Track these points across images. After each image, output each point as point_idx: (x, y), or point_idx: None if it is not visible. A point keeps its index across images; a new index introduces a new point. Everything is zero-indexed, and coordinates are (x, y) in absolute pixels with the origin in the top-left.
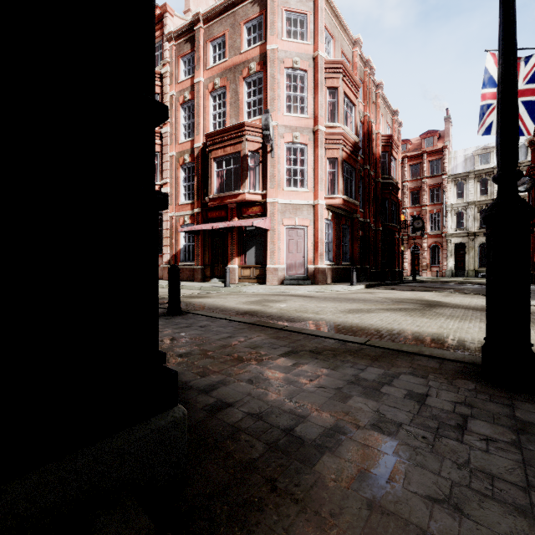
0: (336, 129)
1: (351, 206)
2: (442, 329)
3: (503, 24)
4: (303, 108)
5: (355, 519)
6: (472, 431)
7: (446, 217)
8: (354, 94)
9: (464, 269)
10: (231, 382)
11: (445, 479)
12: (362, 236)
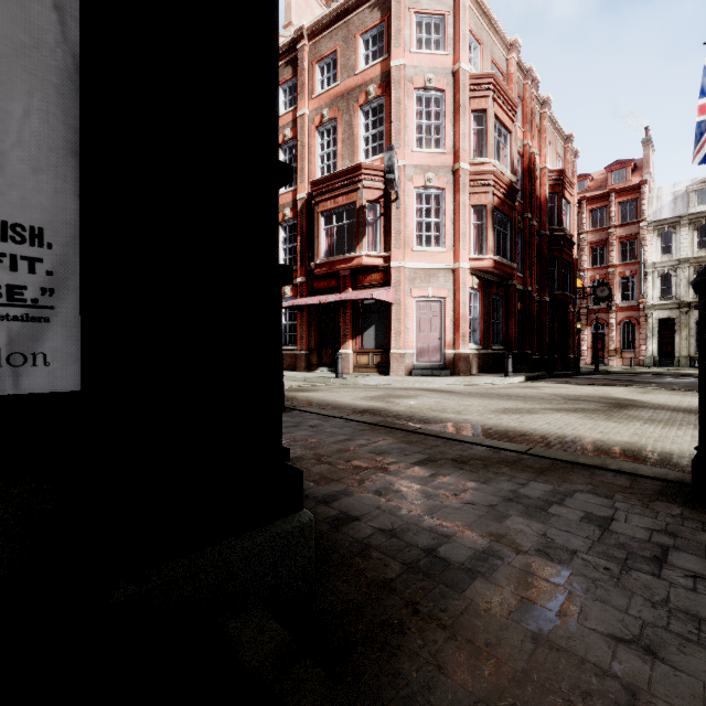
0: (484, 167)
1: (505, 270)
2: (637, 437)
3: None
4: (439, 140)
5: (517, 651)
6: (674, 565)
7: (645, 282)
8: (510, 117)
9: (672, 355)
10: (355, 493)
11: (633, 617)
12: (520, 311)
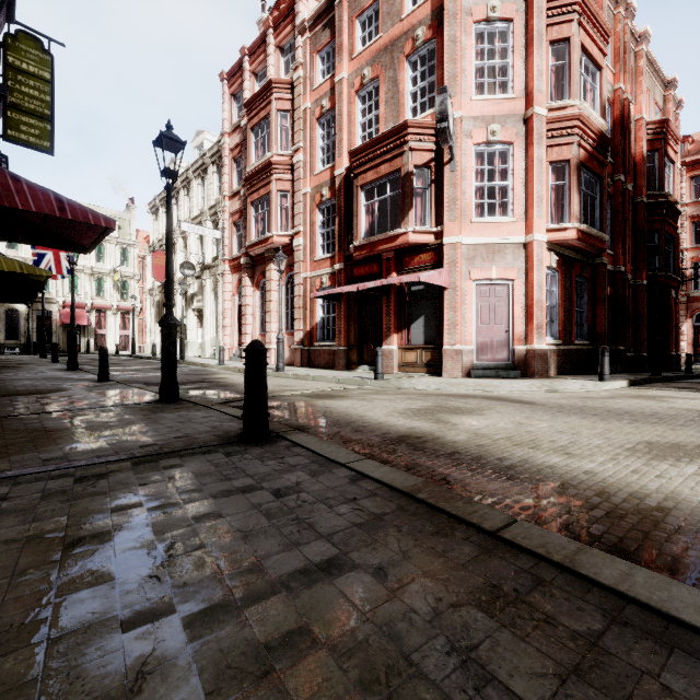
0: (566, 111)
1: (594, 243)
2: None
3: None
4: (506, 84)
5: None
6: None
7: None
8: (600, 49)
9: None
10: None
11: None
12: (610, 297)
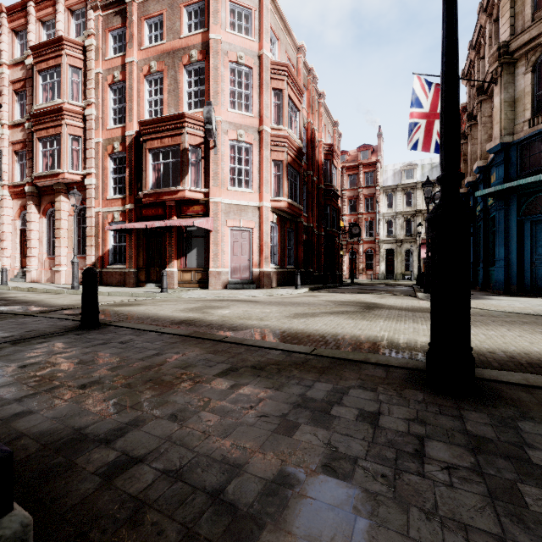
0: (281, 132)
1: (296, 210)
2: (382, 332)
3: (447, 22)
4: (248, 106)
5: None
6: (432, 458)
7: (379, 225)
8: (299, 100)
9: (393, 272)
10: (148, 421)
11: (415, 541)
12: (306, 241)
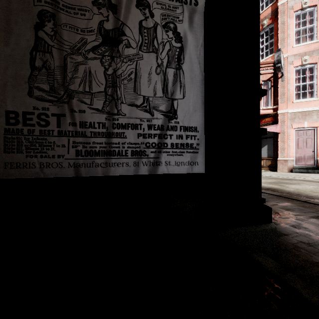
0: None
1: None
2: None
3: None
4: (312, 35)
5: None
6: None
7: None
8: None
9: None
10: (280, 224)
11: None
12: None
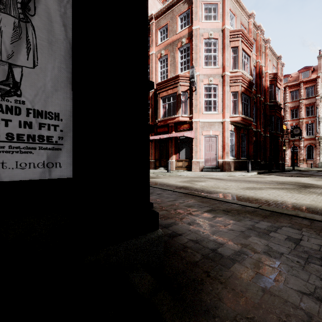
0: (237, 73)
1: (247, 122)
2: (314, 202)
3: None
4: (215, 62)
5: (255, 295)
6: None
7: (319, 126)
8: (250, 49)
9: None
10: (179, 223)
11: (311, 284)
12: (255, 141)
